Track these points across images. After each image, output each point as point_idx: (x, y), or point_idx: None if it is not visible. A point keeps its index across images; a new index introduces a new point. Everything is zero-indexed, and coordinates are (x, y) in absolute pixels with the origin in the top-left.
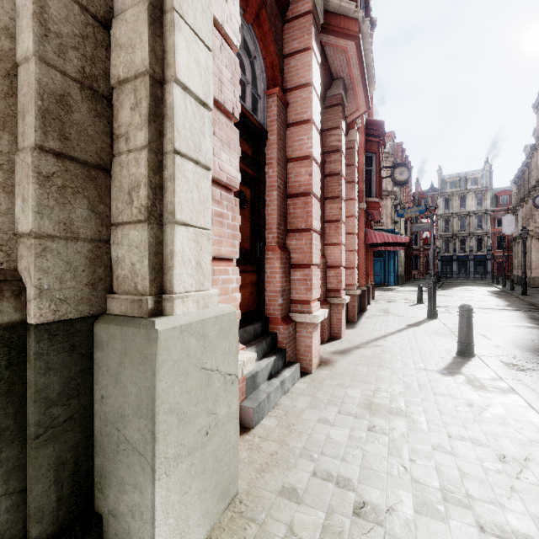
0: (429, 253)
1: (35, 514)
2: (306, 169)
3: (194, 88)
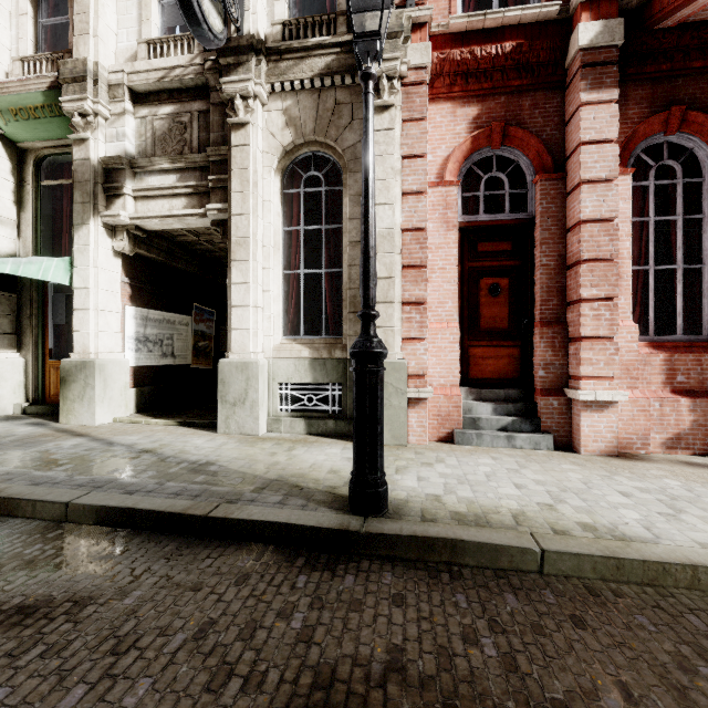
0: None
1: (348, 408)
2: (576, 237)
3: (382, 276)
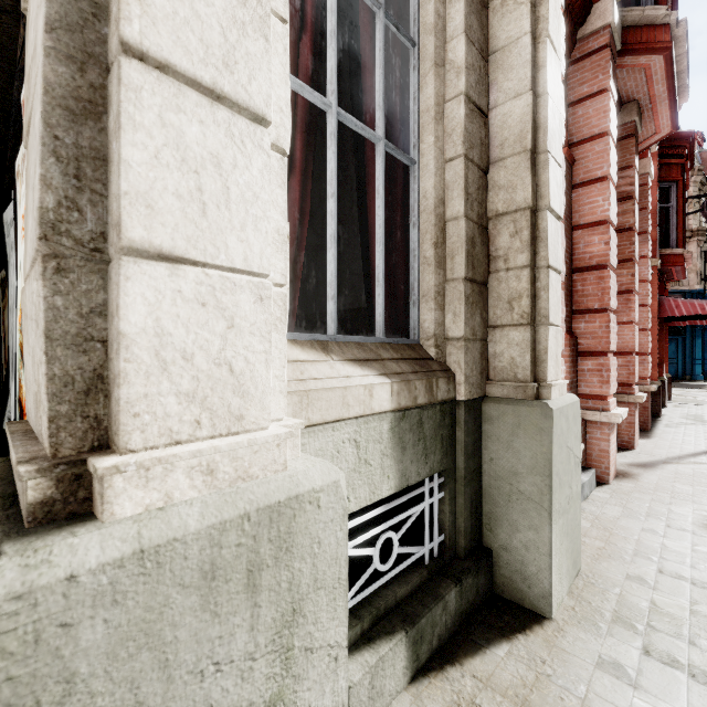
0: None
1: (464, 531)
2: (600, 237)
3: (555, 209)
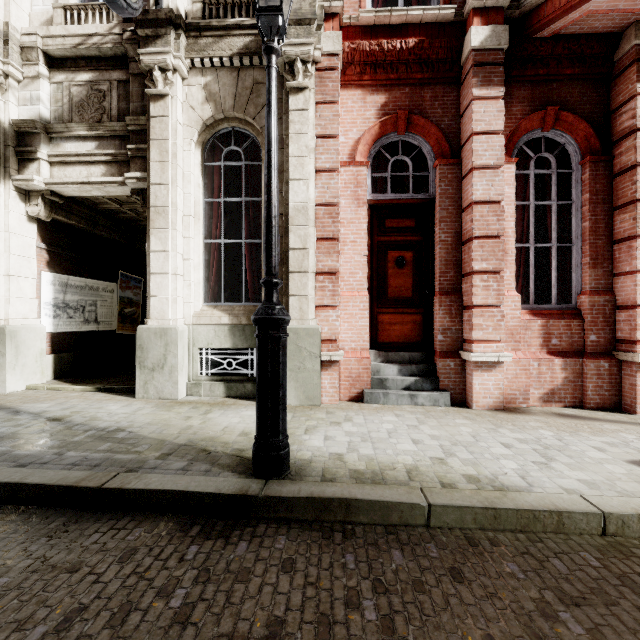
0: None
1: None
2: (469, 217)
3: (297, 247)
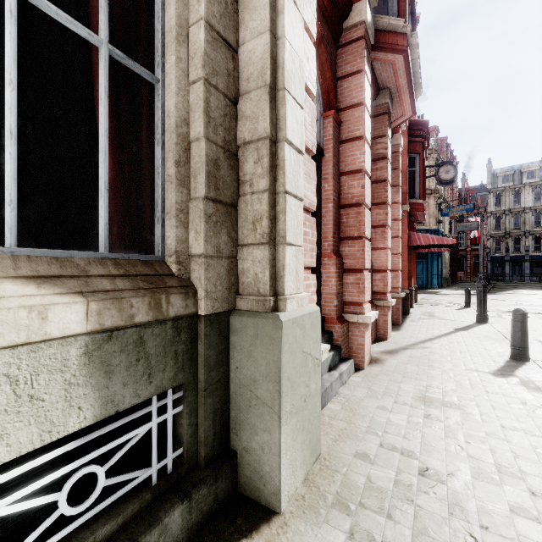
0: (477, 253)
1: (204, 441)
2: (358, 182)
3: (295, 142)
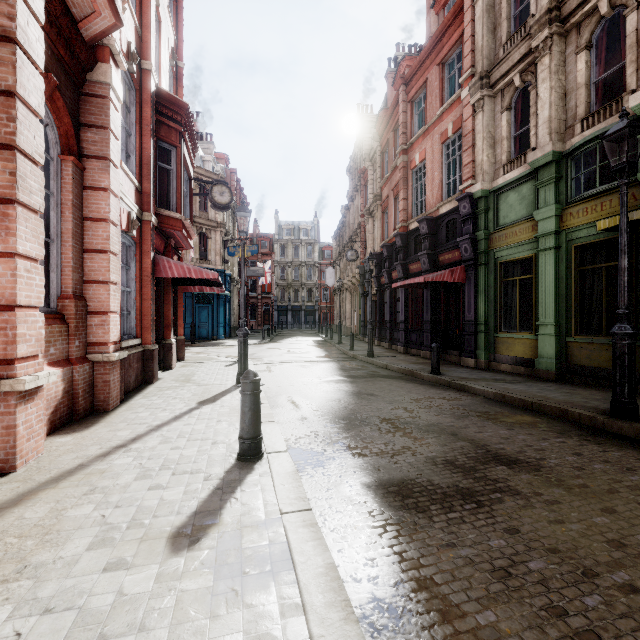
0: (267, 301)
1: None
2: None
3: None
